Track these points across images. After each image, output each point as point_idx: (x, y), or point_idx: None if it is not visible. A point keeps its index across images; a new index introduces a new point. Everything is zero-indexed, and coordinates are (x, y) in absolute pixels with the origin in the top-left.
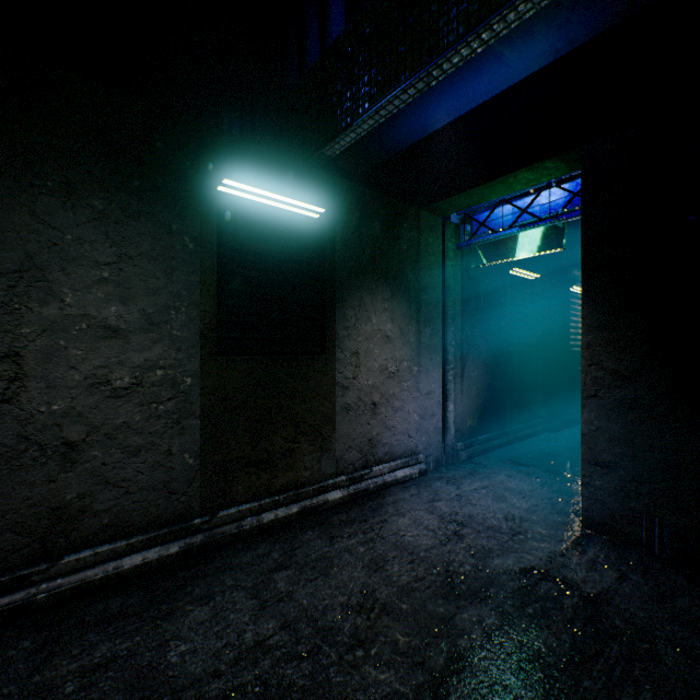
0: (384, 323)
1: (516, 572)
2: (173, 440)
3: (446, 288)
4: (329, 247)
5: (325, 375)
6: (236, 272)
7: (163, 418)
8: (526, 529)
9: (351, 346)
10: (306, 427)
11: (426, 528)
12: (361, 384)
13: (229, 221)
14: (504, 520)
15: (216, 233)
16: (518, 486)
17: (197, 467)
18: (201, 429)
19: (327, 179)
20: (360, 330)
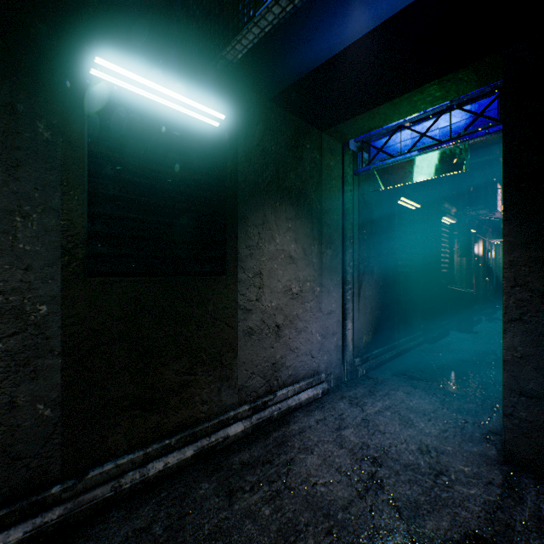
0: (288, 243)
1: (459, 543)
2: (18, 388)
3: (345, 211)
4: (230, 158)
5: (225, 298)
6: (116, 176)
7: (1, 360)
8: (447, 467)
9: (254, 266)
10: (204, 355)
11: (338, 471)
12: (264, 306)
13: (105, 113)
14: (420, 453)
15: (85, 123)
16: (420, 405)
17: (56, 419)
18: (63, 369)
19: (228, 84)
20: (263, 250)
